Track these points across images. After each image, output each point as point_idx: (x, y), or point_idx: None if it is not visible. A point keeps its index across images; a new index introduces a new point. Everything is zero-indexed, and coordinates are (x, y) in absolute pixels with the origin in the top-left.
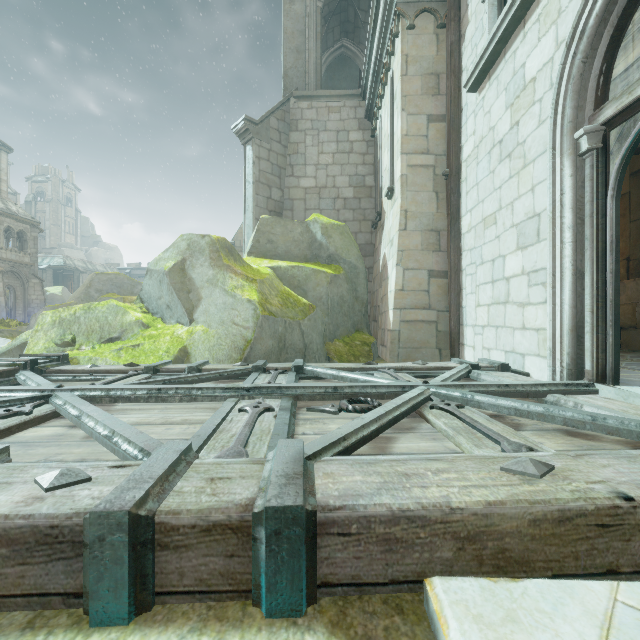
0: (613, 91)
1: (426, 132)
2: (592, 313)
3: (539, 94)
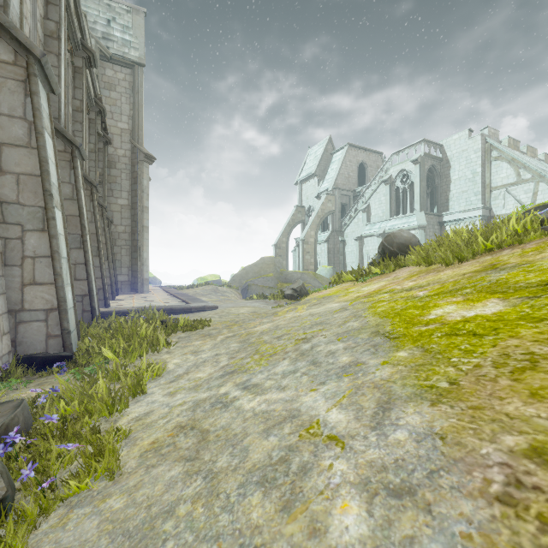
0: None
1: None
2: None
3: None
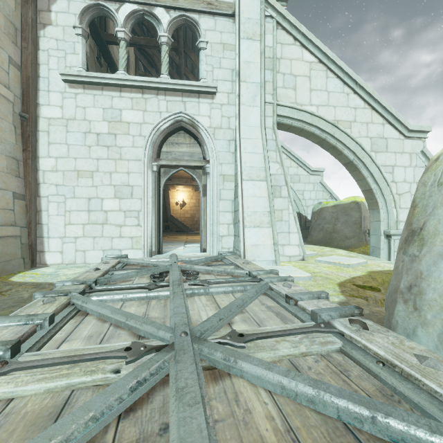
0: (162, 155)
1: (8, 70)
2: (156, 230)
3: (133, 133)
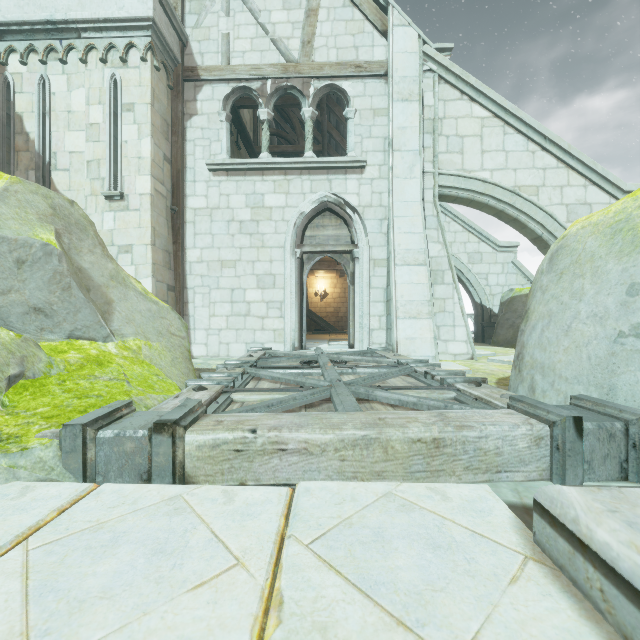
0: (306, 240)
1: (163, 167)
2: (299, 322)
3: (275, 218)
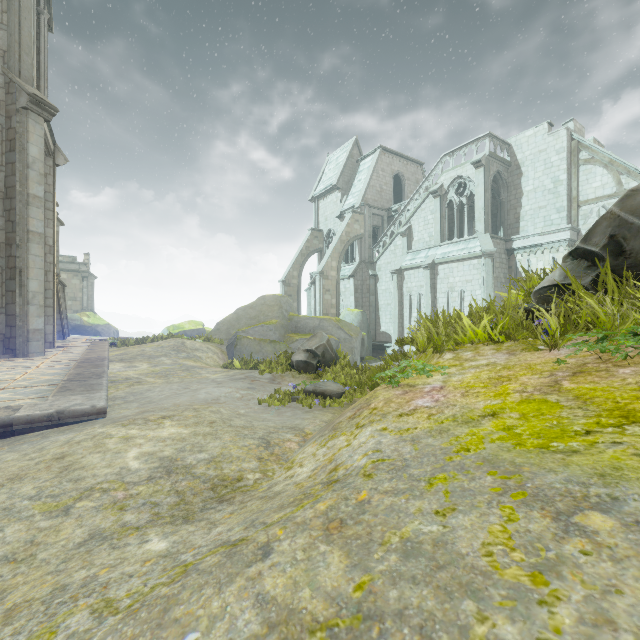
0: None
1: None
2: None
3: None
